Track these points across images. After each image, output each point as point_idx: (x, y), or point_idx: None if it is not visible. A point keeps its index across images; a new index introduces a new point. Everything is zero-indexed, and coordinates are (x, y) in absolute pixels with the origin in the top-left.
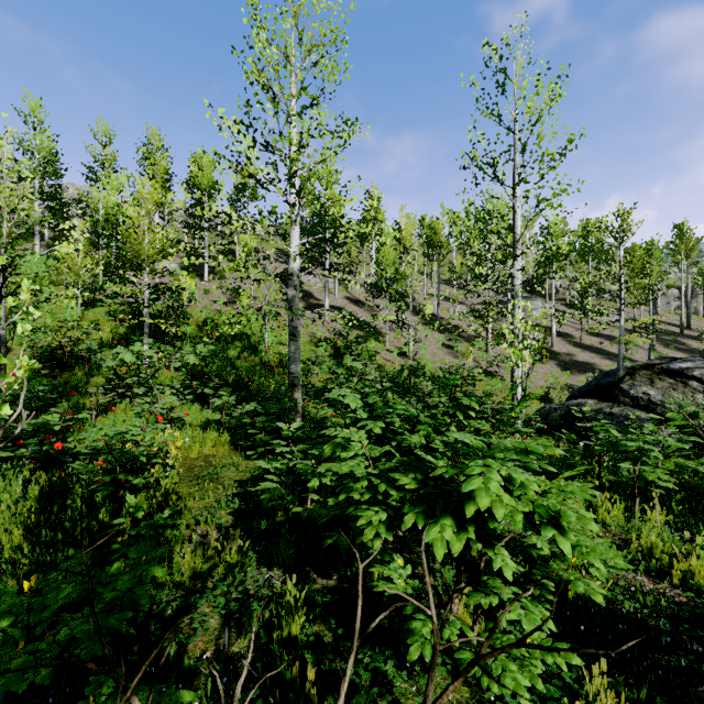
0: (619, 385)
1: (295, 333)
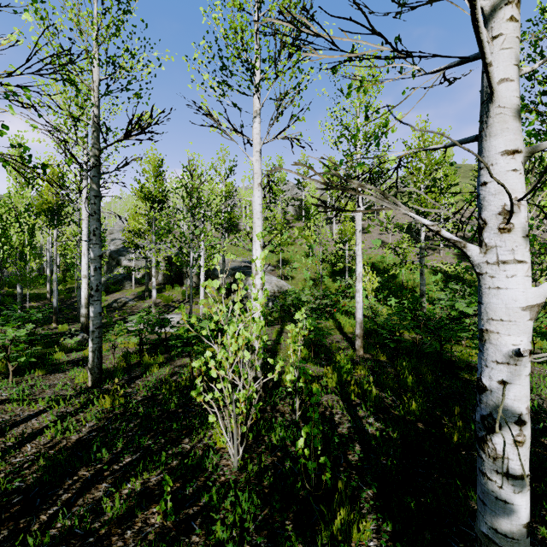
0: None
1: (422, 273)
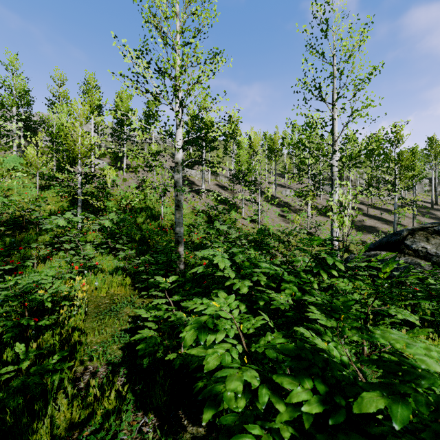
0: (404, 241)
1: (179, 205)
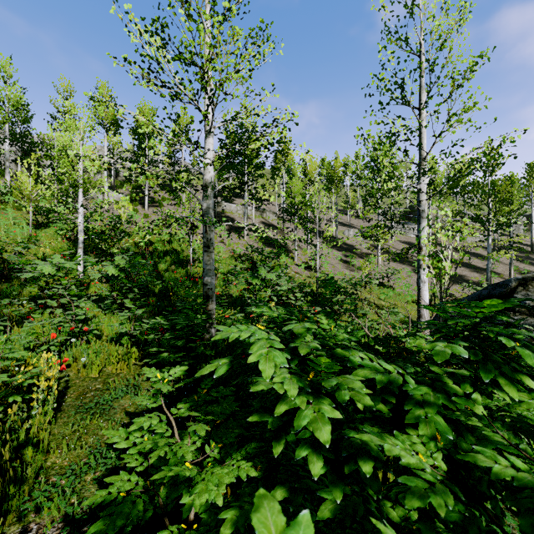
0: (513, 295)
1: (209, 245)
